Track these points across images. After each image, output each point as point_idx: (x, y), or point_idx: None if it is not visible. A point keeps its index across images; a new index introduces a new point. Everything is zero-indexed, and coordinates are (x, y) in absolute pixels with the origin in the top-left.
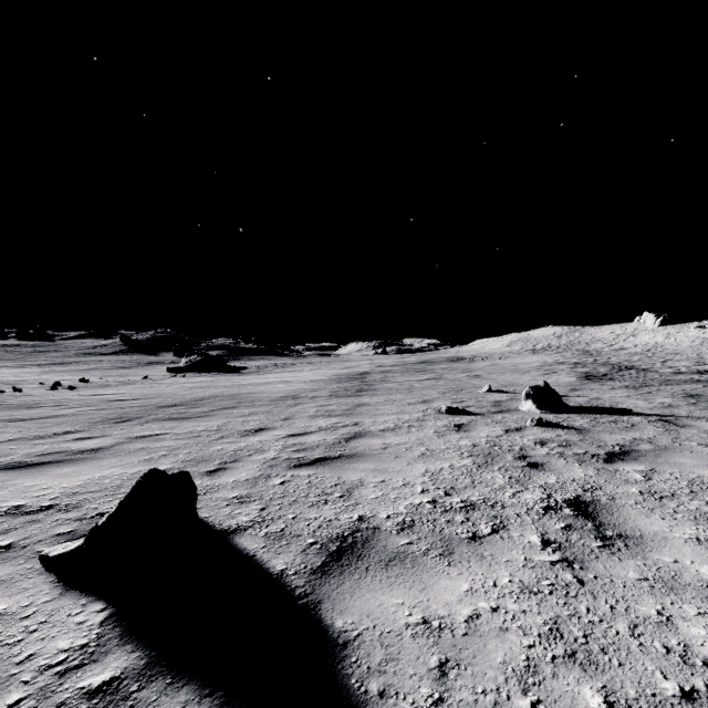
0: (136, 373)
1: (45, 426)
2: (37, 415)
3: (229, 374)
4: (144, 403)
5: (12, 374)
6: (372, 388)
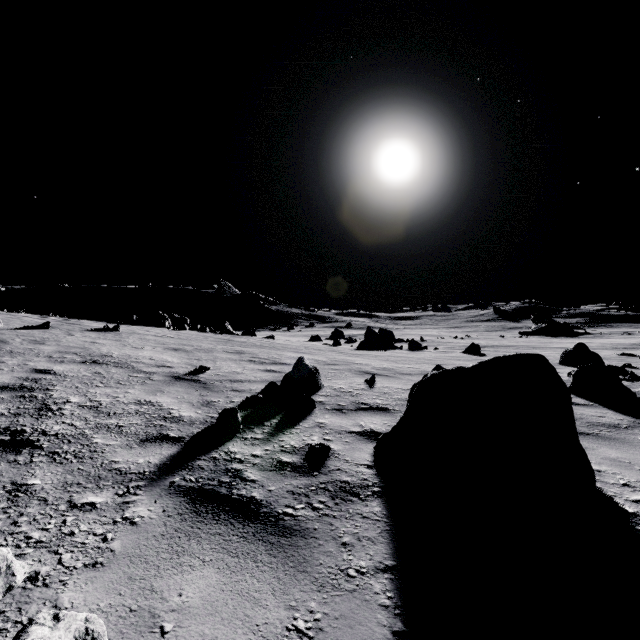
0: (498, 334)
1: (455, 346)
2: (452, 344)
3: (564, 338)
4: (488, 344)
5: (435, 332)
6: (638, 348)
